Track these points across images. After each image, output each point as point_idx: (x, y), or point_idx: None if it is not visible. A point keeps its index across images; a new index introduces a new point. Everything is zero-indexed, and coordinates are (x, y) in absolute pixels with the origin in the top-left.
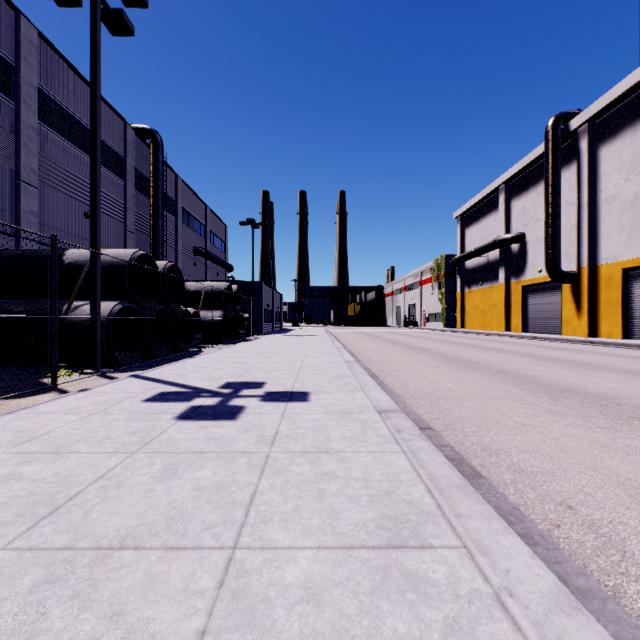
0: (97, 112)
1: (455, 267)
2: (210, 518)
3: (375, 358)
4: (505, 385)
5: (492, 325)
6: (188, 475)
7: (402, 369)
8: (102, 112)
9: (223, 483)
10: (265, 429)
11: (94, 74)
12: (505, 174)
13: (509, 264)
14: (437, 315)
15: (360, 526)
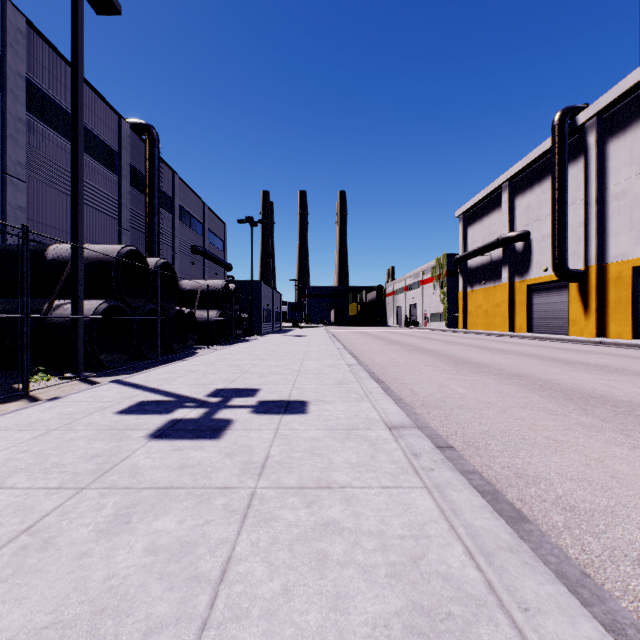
0: (78, 94)
1: (457, 266)
2: (158, 610)
3: (378, 360)
4: (523, 391)
5: (495, 325)
6: (144, 526)
7: (408, 372)
8: (95, 105)
9: (188, 541)
10: (253, 452)
11: (75, 53)
12: (509, 171)
13: (513, 263)
14: (439, 315)
15: (380, 628)
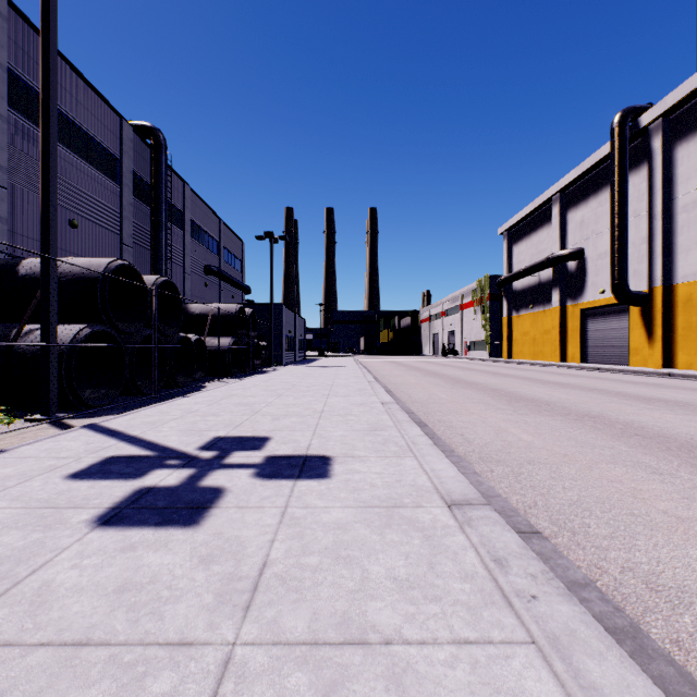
0: (50, 70)
1: (501, 289)
2: None
3: (417, 396)
4: (603, 438)
5: (544, 354)
6: None
7: (454, 412)
8: (92, 103)
9: None
10: (244, 554)
11: (46, 19)
12: (560, 181)
13: (565, 284)
14: (480, 343)
15: None
